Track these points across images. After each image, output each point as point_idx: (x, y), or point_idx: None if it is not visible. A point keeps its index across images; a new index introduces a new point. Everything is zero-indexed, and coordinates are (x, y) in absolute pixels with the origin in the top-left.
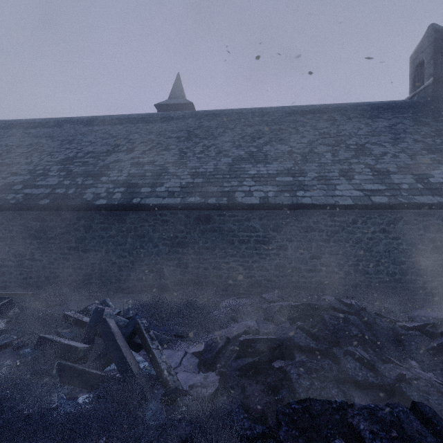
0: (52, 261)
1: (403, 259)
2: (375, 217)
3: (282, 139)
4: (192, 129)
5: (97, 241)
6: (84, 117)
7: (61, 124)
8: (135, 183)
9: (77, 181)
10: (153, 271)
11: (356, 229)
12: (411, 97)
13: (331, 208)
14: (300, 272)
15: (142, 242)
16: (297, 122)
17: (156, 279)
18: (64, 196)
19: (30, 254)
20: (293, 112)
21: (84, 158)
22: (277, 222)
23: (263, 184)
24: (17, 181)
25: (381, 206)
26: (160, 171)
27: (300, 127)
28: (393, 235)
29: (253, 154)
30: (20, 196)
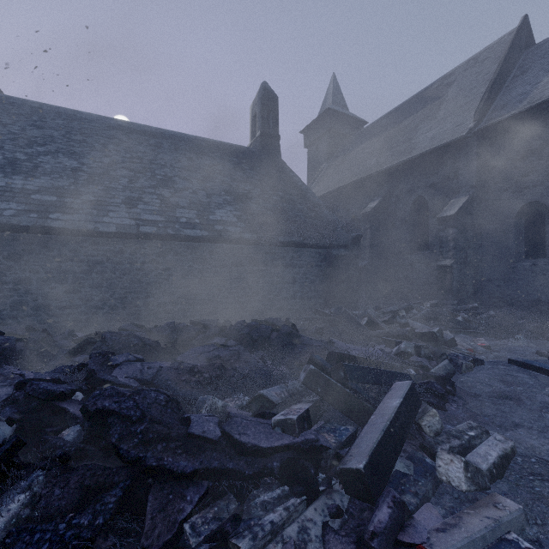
0: None
1: (174, 290)
2: (145, 248)
3: (75, 153)
4: None
5: None
6: None
7: None
8: None
9: None
10: None
11: (124, 259)
12: (250, 145)
13: (91, 235)
14: (50, 310)
15: None
16: (113, 138)
17: None
18: None
19: None
20: (118, 127)
21: None
22: (16, 249)
23: (5, 200)
24: None
25: (148, 236)
26: None
27: (111, 145)
28: (164, 266)
29: (16, 162)
30: None
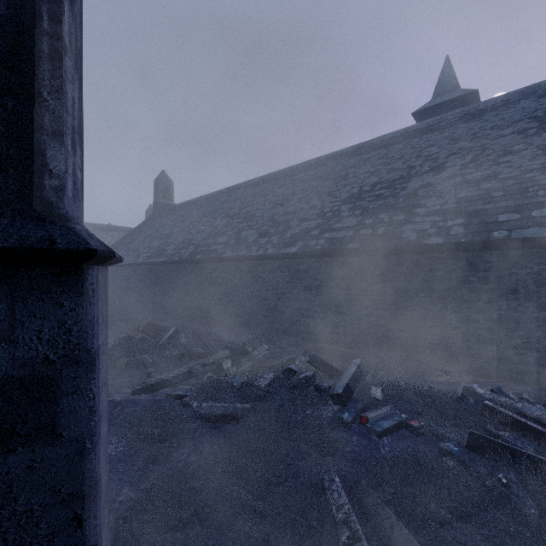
0: (362, 317)
1: None
2: None
3: None
4: (540, 112)
5: (426, 296)
6: (348, 148)
7: (324, 163)
8: (479, 210)
9: (381, 218)
10: (536, 350)
11: None
12: None
13: None
14: None
15: (510, 300)
16: None
17: (544, 364)
18: (375, 238)
19: (336, 306)
20: None
21: (374, 191)
22: None
23: None
24: (312, 227)
25: None
26: (520, 185)
27: None
28: None
29: None
30: (322, 241)
